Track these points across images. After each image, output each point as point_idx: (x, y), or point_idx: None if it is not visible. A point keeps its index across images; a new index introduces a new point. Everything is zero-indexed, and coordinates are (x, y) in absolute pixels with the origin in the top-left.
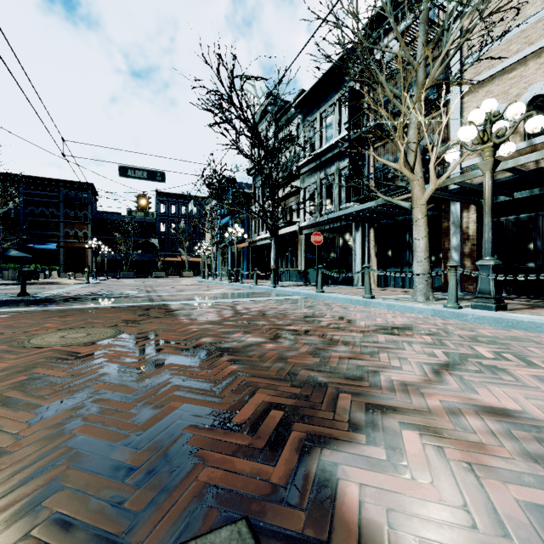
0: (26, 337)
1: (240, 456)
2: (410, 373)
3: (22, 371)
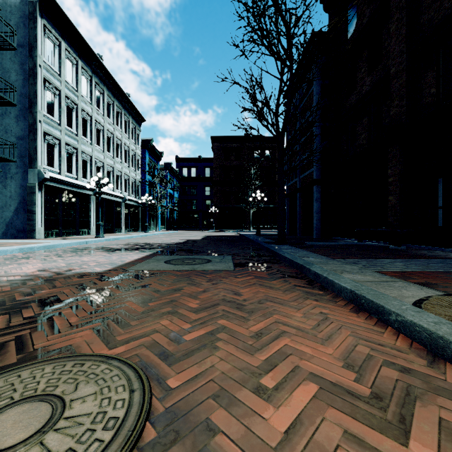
0: (129, 451)
1: (112, 273)
2: (5, 278)
3: (151, 312)
